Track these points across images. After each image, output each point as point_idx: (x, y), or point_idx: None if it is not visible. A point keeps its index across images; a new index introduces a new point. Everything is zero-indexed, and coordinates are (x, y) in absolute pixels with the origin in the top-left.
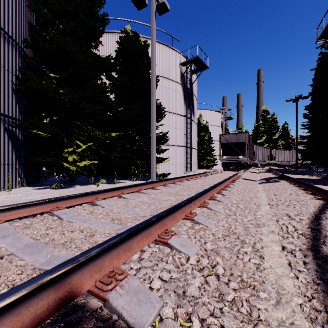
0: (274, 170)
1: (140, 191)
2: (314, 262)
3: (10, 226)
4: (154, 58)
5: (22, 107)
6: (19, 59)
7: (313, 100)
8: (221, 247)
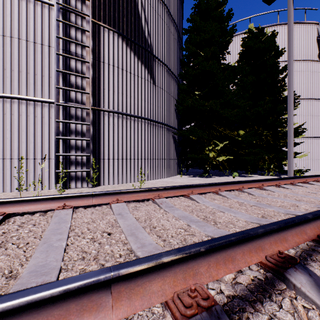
0: None
1: (293, 184)
2: None
3: (229, 193)
4: (291, 48)
5: (177, 120)
6: (177, 87)
7: None
8: None
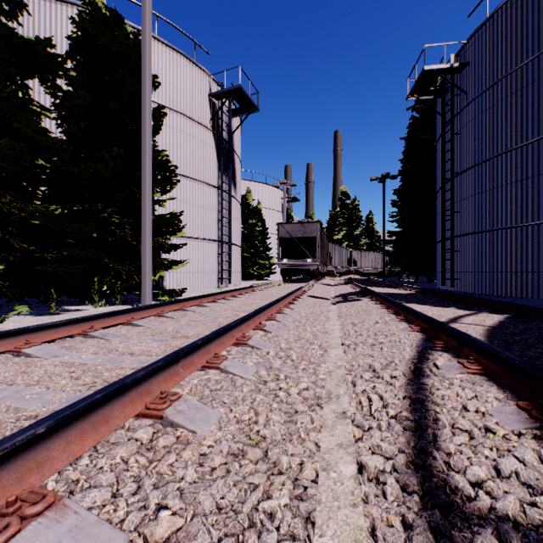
0: (355, 281)
1: (87, 334)
2: (426, 521)
3: None
4: (147, 63)
5: None
6: None
7: (404, 182)
8: (204, 515)
